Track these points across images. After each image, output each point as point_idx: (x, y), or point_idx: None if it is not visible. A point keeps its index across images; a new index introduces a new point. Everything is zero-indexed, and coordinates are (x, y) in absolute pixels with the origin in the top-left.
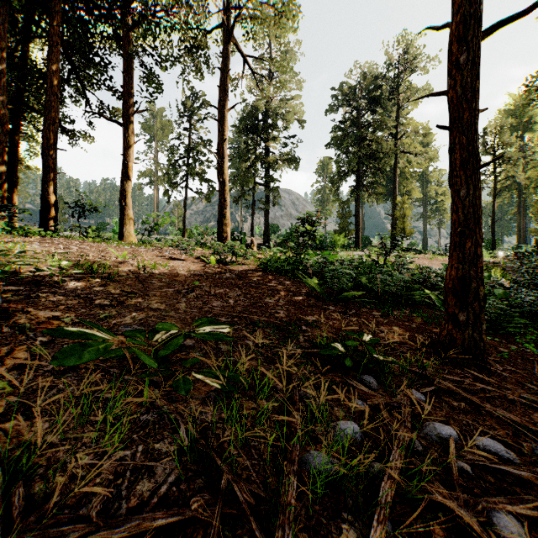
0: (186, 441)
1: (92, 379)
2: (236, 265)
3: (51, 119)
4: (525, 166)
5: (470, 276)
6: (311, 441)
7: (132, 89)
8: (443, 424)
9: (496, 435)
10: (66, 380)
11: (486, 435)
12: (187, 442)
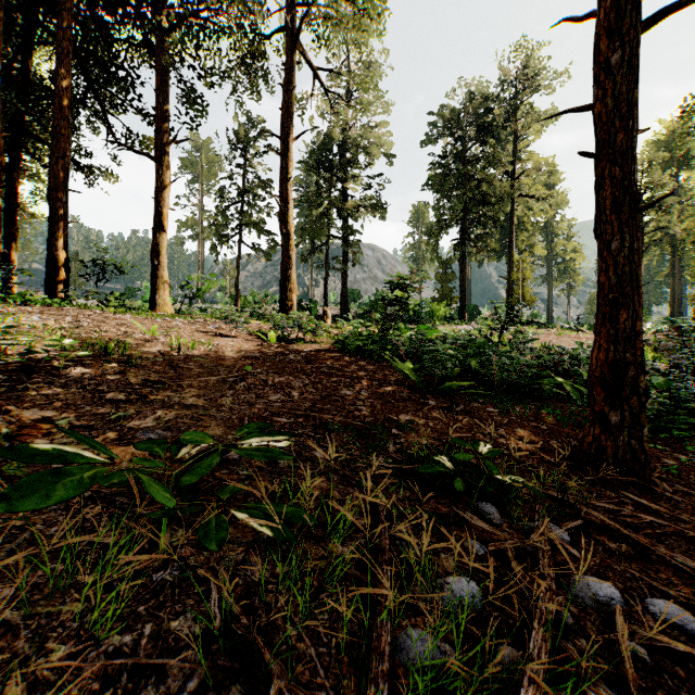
0: (217, 620)
1: (81, 519)
2: (304, 343)
3: (61, 151)
4: (680, 213)
5: (625, 361)
6: (408, 611)
7: (167, 112)
8: (598, 578)
9: (677, 596)
10: (49, 516)
11: (662, 596)
12: (218, 622)
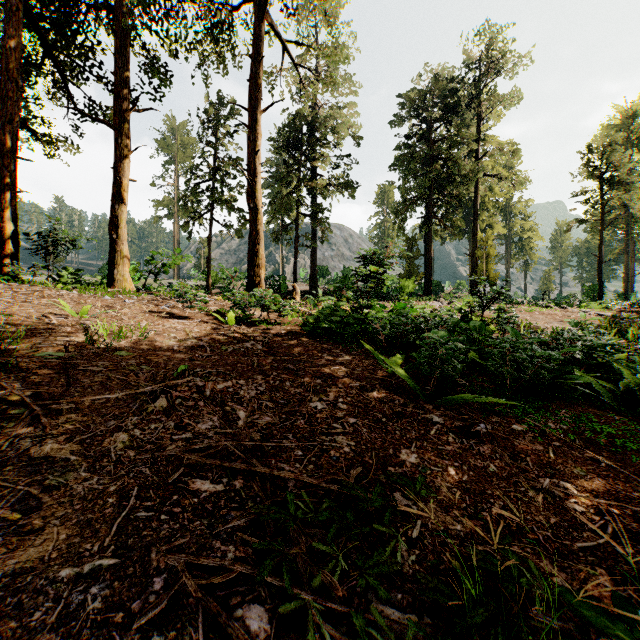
0: None
1: None
2: (267, 325)
3: (8, 115)
4: None
5: None
6: None
7: (127, 77)
8: None
9: None
10: None
11: None
12: None
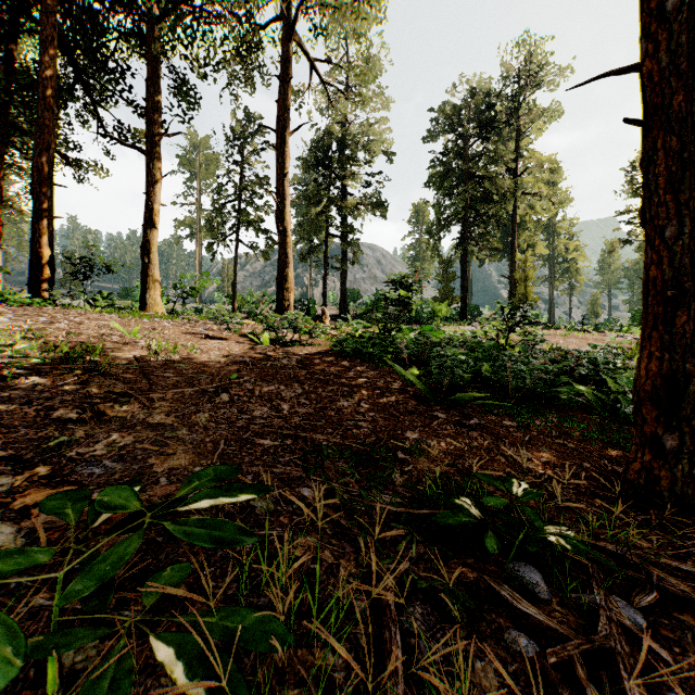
0: None
1: None
2: (299, 346)
3: (45, 143)
4: None
5: (684, 373)
6: None
7: (158, 103)
8: None
9: None
10: None
11: None
12: None
